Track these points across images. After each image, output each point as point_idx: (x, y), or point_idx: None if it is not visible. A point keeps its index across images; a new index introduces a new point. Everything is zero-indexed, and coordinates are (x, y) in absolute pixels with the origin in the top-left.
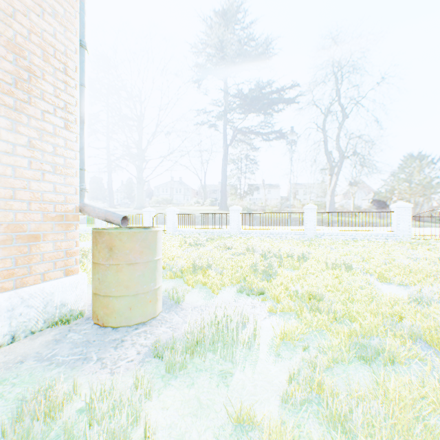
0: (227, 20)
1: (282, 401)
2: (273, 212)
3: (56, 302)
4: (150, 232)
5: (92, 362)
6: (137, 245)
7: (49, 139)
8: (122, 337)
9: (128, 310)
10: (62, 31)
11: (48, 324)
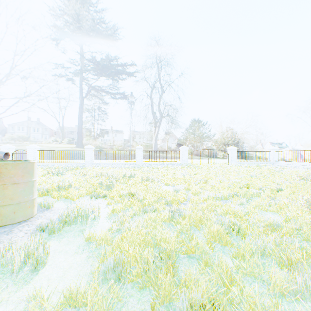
0: (83, 3)
1: (109, 231)
2: (117, 150)
3: None
4: (29, 163)
5: None
6: (20, 171)
7: None
8: (10, 229)
9: (13, 213)
10: None
11: None
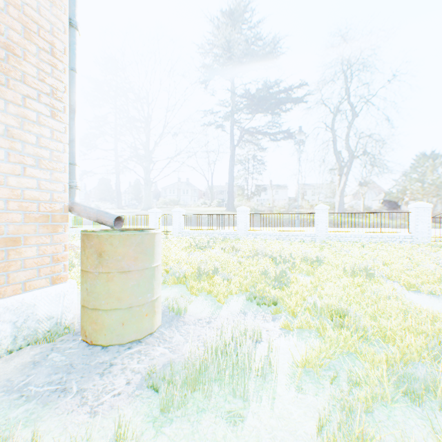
0: (234, 18)
1: None
2: (283, 213)
3: (39, 315)
4: (146, 235)
5: (70, 396)
6: (131, 250)
7: (31, 128)
8: (112, 359)
9: (121, 326)
10: (48, 7)
11: (29, 341)
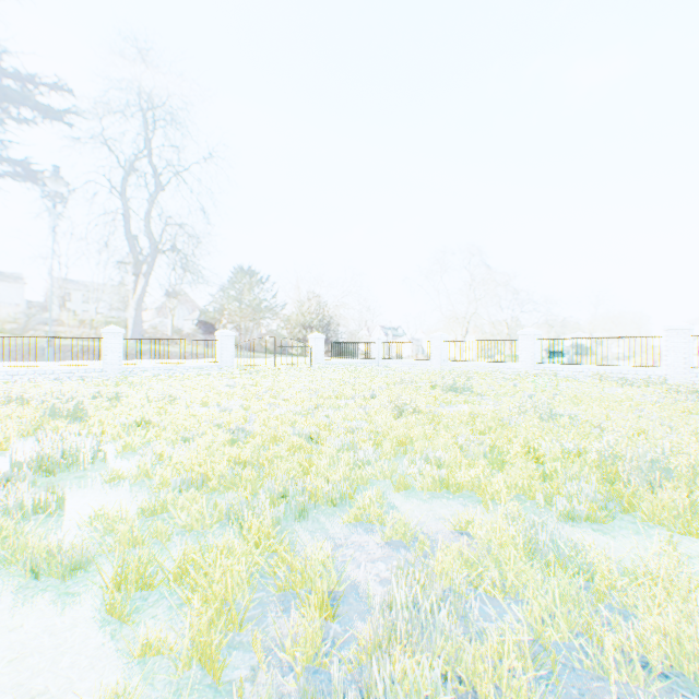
0: None
1: (138, 468)
2: (43, 336)
3: None
4: None
5: None
6: None
7: None
8: None
9: None
10: None
11: None
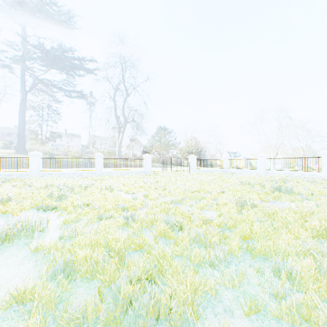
0: None
1: (60, 240)
2: (72, 158)
3: None
4: None
5: None
6: None
7: None
8: None
9: None
10: None
11: None
